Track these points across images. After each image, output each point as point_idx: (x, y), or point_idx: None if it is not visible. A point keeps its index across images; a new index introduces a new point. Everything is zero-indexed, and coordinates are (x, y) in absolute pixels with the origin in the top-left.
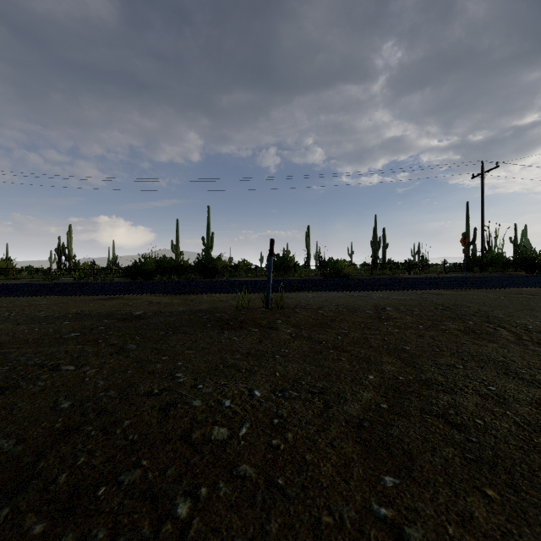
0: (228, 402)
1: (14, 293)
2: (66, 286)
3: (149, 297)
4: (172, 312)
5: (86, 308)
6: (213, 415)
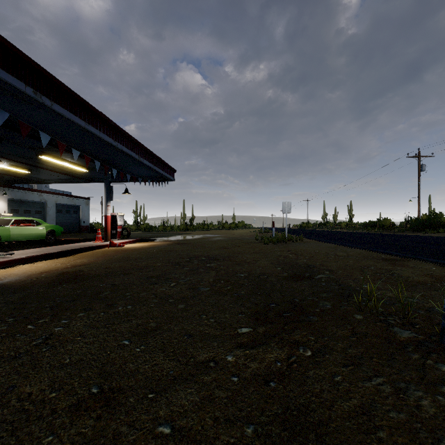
0: (65, 321)
1: (365, 245)
2: (444, 242)
3: (422, 267)
4: (340, 285)
5: (331, 263)
6: (60, 319)
